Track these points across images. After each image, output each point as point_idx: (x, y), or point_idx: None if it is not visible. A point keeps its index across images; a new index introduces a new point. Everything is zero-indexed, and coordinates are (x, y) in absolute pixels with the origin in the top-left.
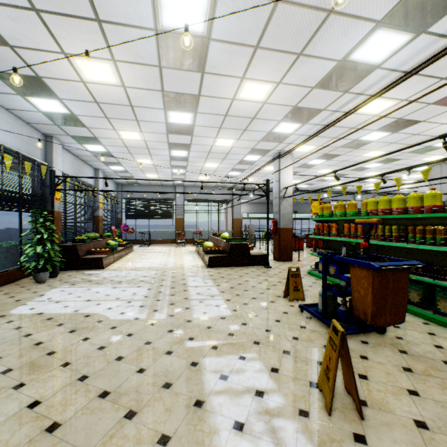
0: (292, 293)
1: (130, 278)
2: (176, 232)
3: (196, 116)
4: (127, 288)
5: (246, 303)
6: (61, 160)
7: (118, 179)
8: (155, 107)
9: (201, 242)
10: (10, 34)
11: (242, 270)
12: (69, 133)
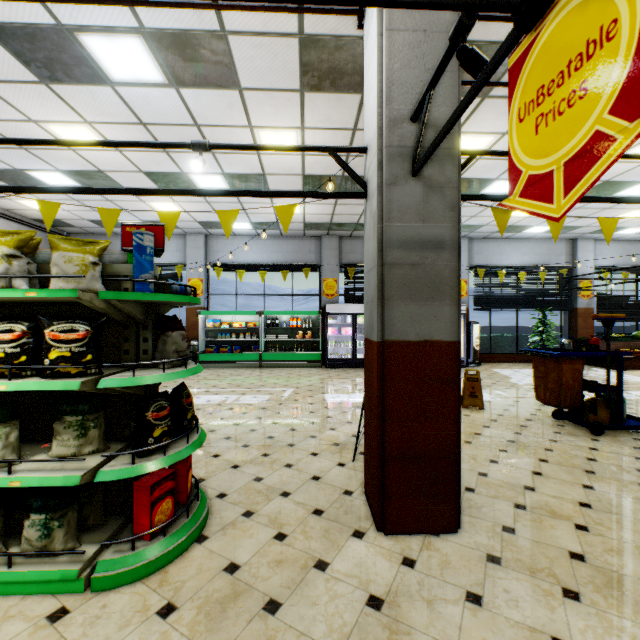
0: None
1: (604, 377)
2: None
3: None
4: None
5: None
6: (591, 256)
7: None
8: None
9: None
10: (479, 223)
11: None
12: (582, 233)
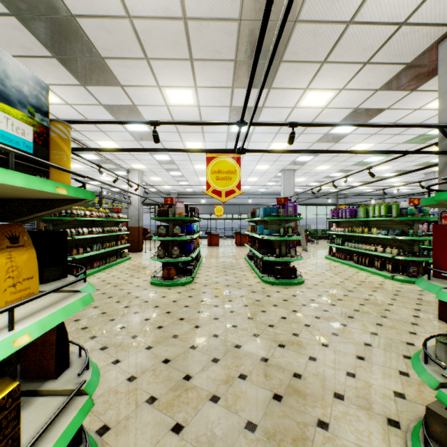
0: None
1: None
2: None
3: None
4: None
5: None
6: None
7: None
8: None
9: None
10: None
11: None
12: None
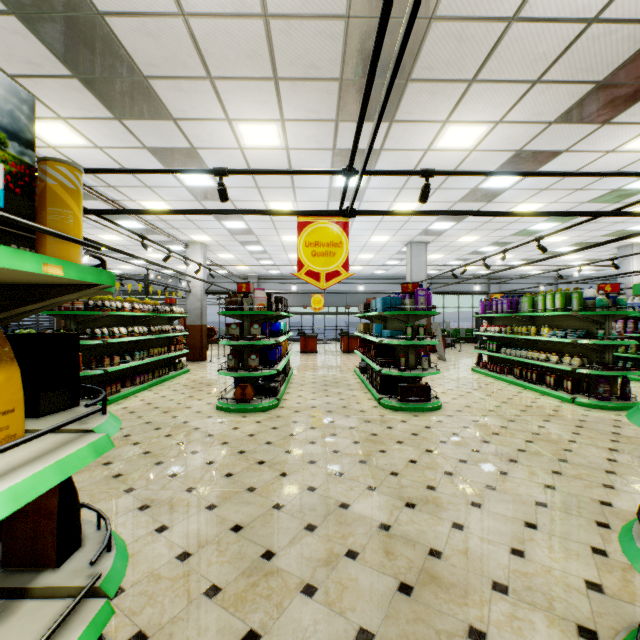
0: None
1: None
2: None
3: None
4: None
5: None
6: None
7: None
8: None
9: None
10: None
11: None
12: None
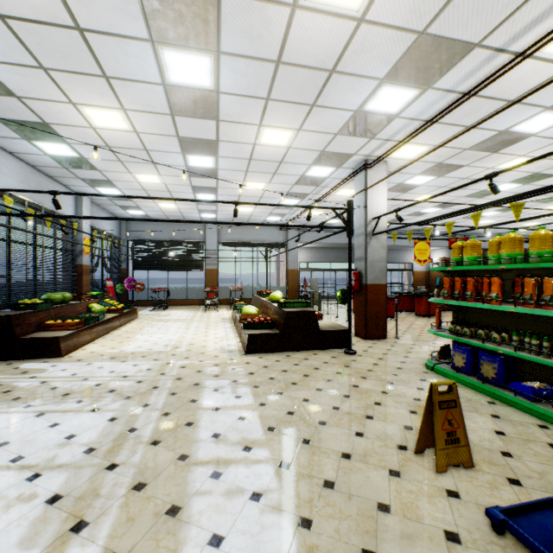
0: (443, 450)
1: (94, 382)
2: (204, 290)
3: (219, 64)
4: (65, 417)
5: (330, 481)
6: None
7: (119, 212)
8: (131, 35)
9: (240, 306)
10: None
11: (306, 360)
12: None
